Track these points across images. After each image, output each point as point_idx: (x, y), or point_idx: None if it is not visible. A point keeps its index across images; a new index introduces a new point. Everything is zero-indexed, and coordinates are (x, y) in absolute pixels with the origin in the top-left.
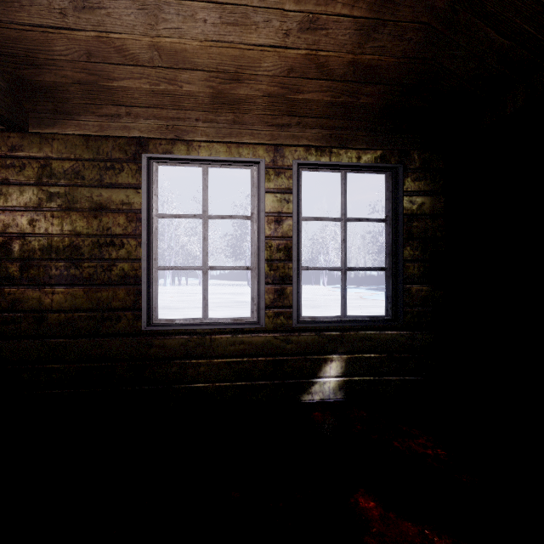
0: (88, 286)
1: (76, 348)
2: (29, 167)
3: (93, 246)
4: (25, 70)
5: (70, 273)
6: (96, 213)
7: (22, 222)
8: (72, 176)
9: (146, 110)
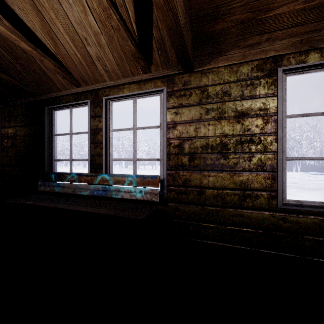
0: (233, 172)
1: (224, 215)
2: (194, 94)
3: (237, 143)
4: (206, 25)
5: (220, 162)
6: (239, 119)
7: (190, 130)
8: (221, 95)
9: (286, 31)
